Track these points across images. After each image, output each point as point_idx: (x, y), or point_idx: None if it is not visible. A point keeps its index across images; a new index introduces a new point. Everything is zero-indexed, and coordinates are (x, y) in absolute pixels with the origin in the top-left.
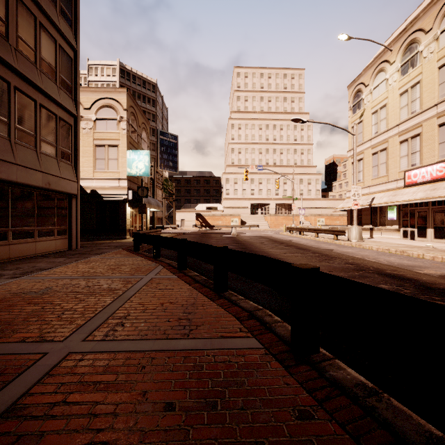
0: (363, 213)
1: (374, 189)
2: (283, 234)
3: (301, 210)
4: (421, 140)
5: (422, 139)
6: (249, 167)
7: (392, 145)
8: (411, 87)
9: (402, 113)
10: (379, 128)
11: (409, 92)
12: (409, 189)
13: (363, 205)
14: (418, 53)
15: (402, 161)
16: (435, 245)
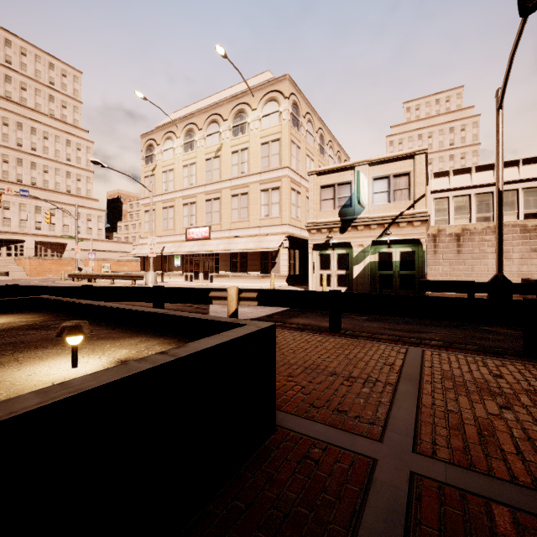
0: (155, 259)
1: (165, 239)
2: (64, 283)
3: (91, 254)
4: (196, 207)
5: (197, 207)
6: (3, 189)
7: (178, 205)
8: (191, 164)
9: (185, 182)
10: (169, 187)
11: (189, 168)
12: (189, 243)
13: (157, 253)
14: (195, 141)
15: (185, 220)
16: (204, 284)
